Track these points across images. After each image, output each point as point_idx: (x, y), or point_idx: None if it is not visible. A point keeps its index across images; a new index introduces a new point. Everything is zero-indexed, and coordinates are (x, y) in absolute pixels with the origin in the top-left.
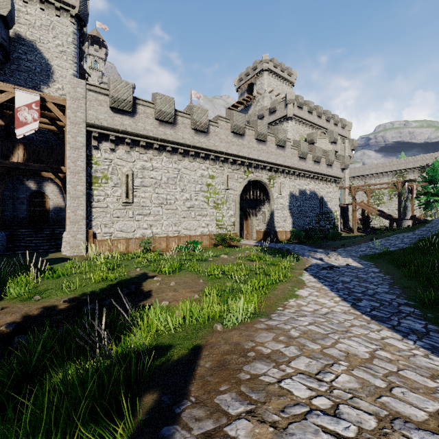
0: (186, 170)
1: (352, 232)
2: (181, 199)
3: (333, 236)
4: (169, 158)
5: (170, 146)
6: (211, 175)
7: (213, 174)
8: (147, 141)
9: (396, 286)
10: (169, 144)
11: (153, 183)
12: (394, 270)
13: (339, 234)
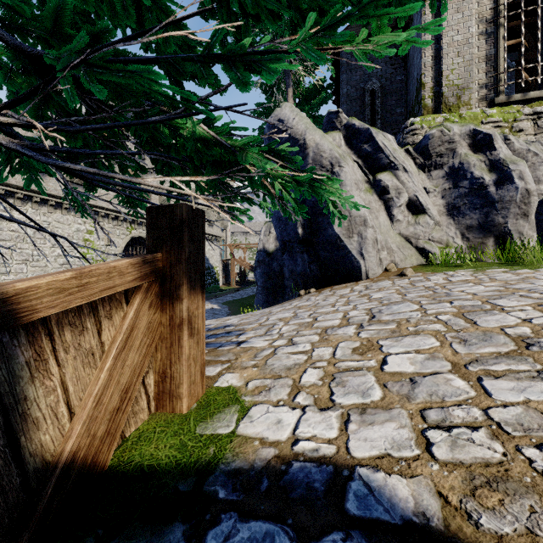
0: (58, 223)
1: (232, 285)
2: (52, 255)
3: (214, 290)
4: (37, 210)
5: (39, 197)
6: (89, 230)
7: (92, 229)
8: (8, 189)
9: (231, 315)
10: (37, 194)
11: (14, 237)
12: (237, 308)
13: (218, 287)
